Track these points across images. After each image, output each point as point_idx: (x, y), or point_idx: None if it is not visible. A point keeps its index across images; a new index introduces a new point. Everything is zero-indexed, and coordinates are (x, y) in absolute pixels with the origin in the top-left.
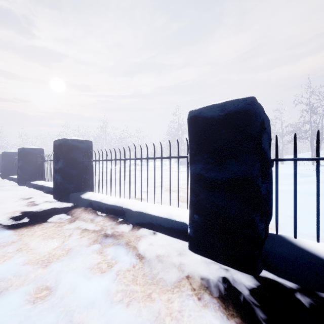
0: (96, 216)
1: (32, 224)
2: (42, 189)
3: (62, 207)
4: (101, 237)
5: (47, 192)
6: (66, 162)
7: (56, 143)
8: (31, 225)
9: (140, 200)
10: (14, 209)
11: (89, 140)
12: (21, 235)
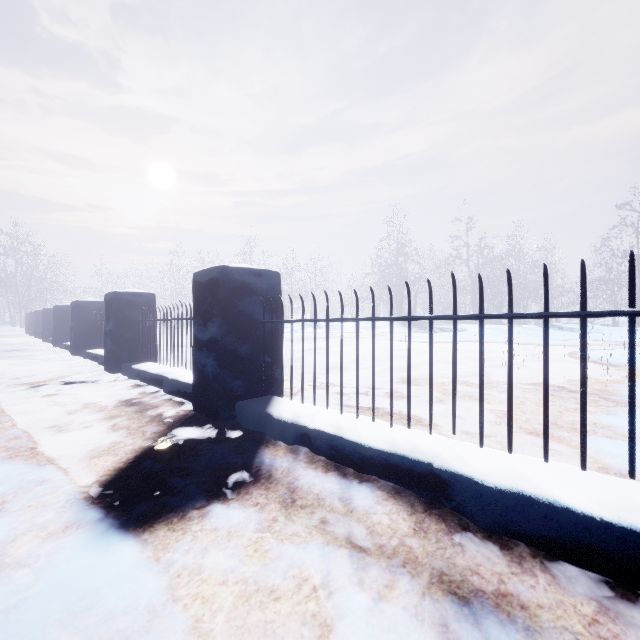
0: (345, 485)
1: (180, 512)
2: (160, 384)
3: (229, 443)
4: (452, 612)
5: (174, 391)
6: (227, 324)
7: (202, 278)
8: (177, 514)
9: (480, 444)
10: (115, 445)
11: (275, 272)
12: (167, 571)
